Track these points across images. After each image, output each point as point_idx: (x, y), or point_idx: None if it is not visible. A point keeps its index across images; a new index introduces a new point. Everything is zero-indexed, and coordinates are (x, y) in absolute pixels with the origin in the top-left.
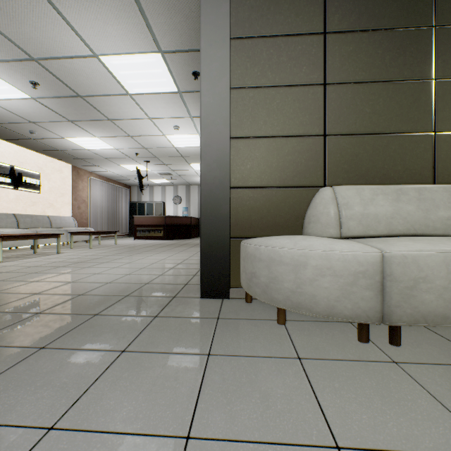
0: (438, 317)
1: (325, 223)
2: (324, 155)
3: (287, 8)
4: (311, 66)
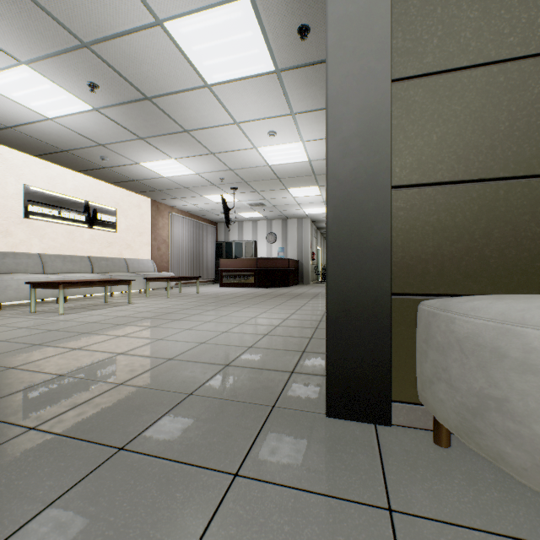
0: None
1: None
2: None
3: None
4: None
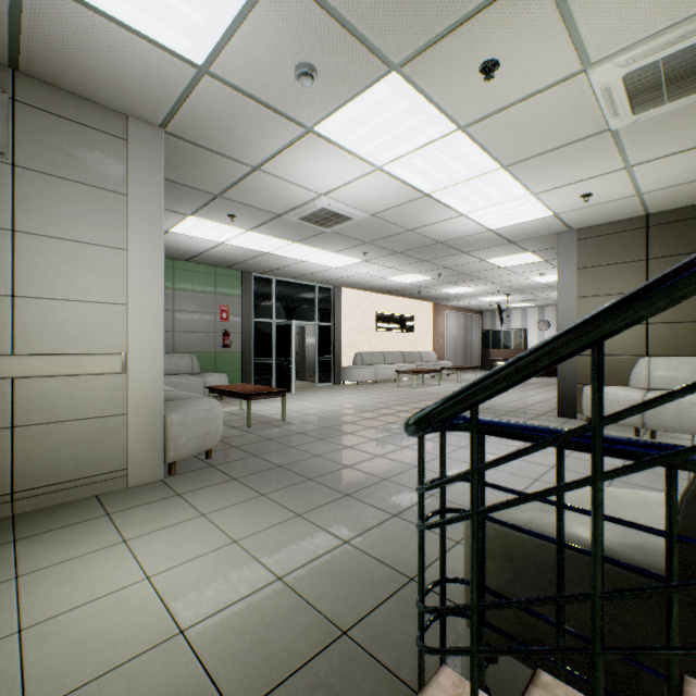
0: (672, 428)
1: (638, 380)
2: (646, 336)
3: (617, 247)
4: (636, 281)
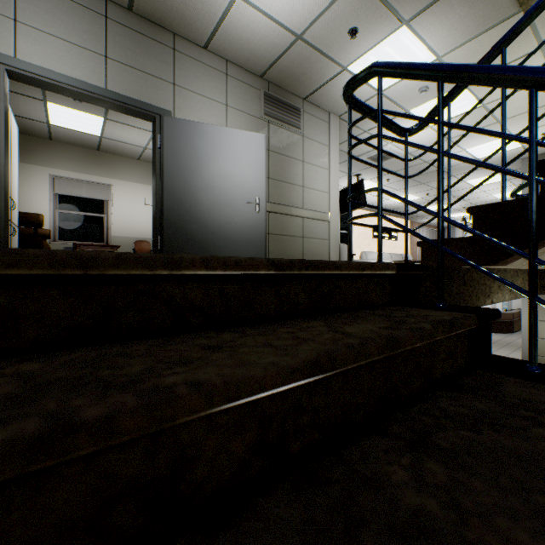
0: None
1: None
2: None
3: None
4: None
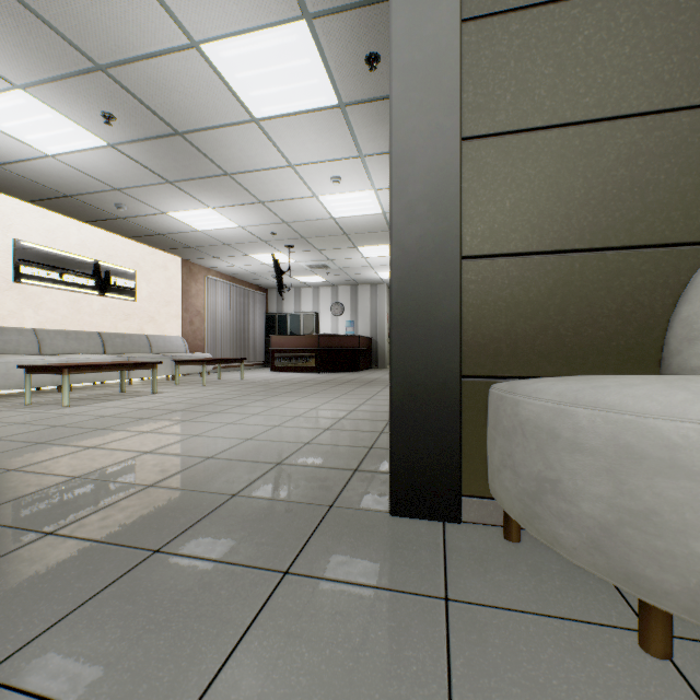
0: None
1: None
2: None
3: None
4: None
